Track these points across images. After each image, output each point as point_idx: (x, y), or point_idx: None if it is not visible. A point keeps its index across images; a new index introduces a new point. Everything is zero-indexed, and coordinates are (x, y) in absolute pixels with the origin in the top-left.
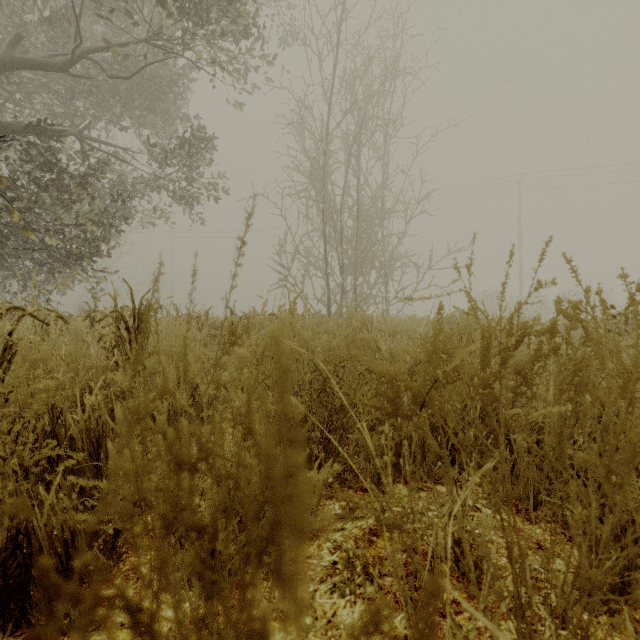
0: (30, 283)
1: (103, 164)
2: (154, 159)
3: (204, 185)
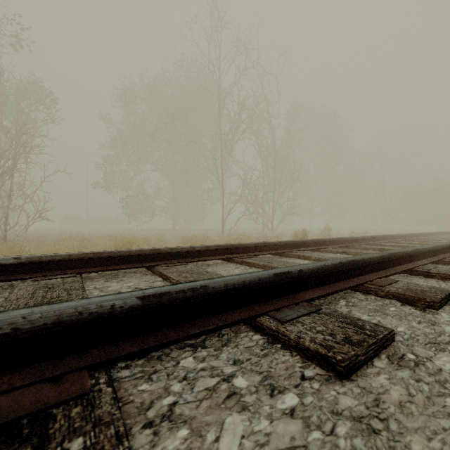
0: None
1: None
2: None
3: None
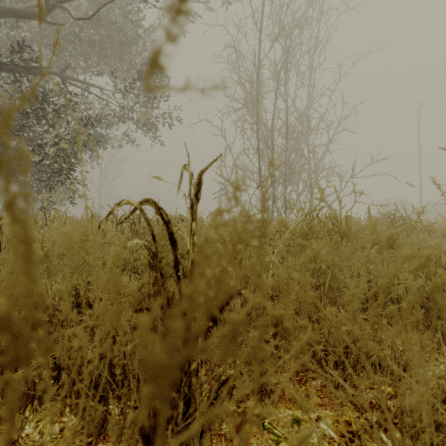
0: (38, 195)
1: (75, 95)
2: (116, 89)
3: (160, 114)
